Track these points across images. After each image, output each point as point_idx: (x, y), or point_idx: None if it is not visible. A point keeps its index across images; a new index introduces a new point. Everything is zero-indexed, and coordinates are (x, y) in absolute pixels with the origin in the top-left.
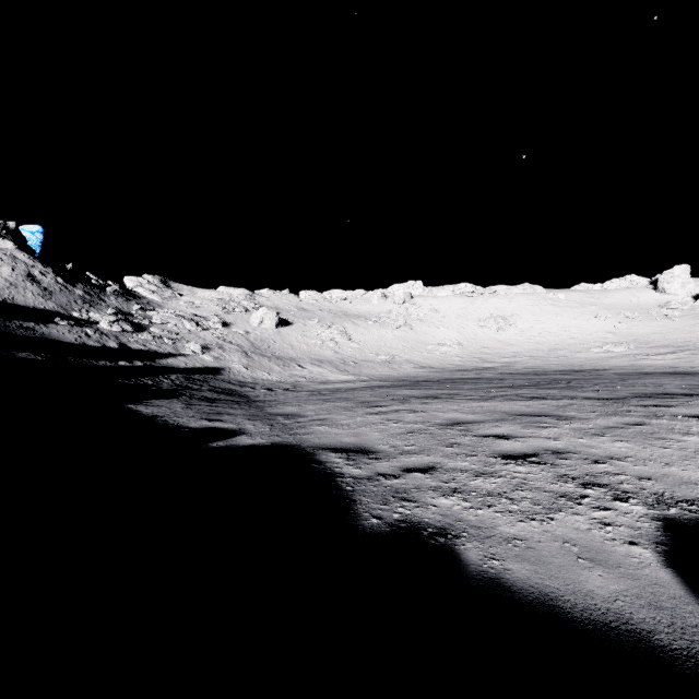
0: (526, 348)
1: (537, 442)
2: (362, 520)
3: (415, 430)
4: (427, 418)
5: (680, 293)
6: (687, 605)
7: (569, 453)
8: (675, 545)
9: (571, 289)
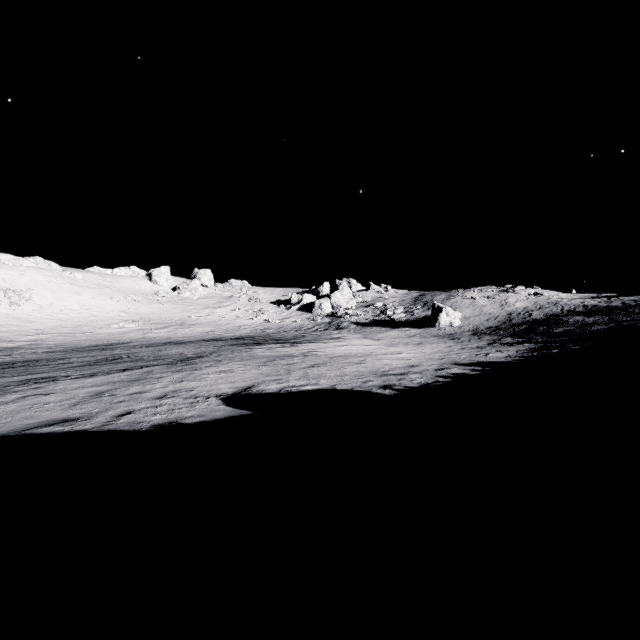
0: (50, 325)
1: (162, 390)
2: (139, 430)
3: (77, 403)
4: (70, 396)
5: (166, 285)
6: (236, 410)
7: (179, 391)
8: (227, 403)
9: (87, 271)
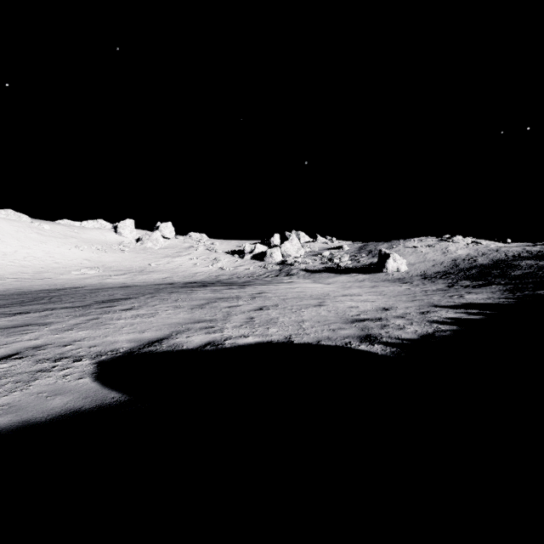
0: (11, 271)
1: (20, 345)
2: None
3: None
4: None
5: (130, 237)
6: (100, 391)
7: (47, 345)
8: (101, 371)
9: (56, 223)
